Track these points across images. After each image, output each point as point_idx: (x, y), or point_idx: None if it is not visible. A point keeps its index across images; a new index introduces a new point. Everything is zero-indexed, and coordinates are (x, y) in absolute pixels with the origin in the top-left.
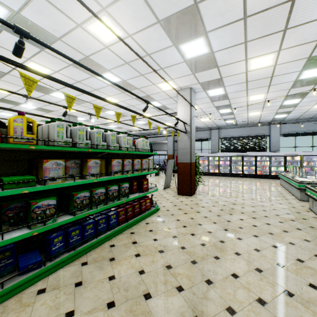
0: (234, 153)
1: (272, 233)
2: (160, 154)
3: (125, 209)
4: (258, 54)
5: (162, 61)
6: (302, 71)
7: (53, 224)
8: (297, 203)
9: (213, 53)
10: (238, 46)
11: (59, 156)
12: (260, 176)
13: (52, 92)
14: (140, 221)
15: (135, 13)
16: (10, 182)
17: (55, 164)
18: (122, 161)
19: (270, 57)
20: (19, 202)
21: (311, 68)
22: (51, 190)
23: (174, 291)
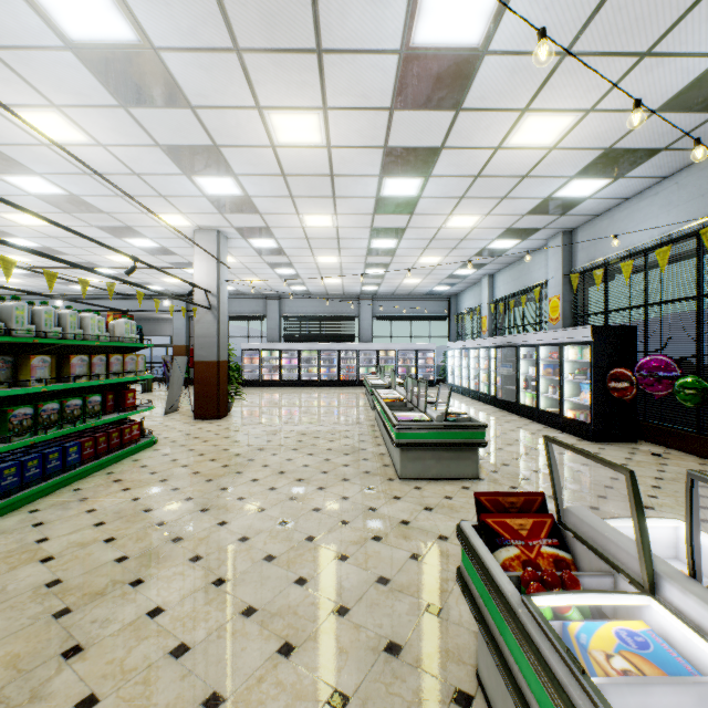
0: (305, 345)
1: (316, 444)
2: (155, 345)
3: (94, 439)
4: (312, 212)
5: (164, 187)
6: (371, 239)
7: None
8: (368, 413)
9: (249, 197)
10: (283, 198)
11: None
12: (345, 383)
13: None
14: (123, 460)
15: (117, 126)
16: None
17: None
18: (89, 359)
19: (328, 218)
20: None
21: (379, 239)
22: None
23: (182, 502)
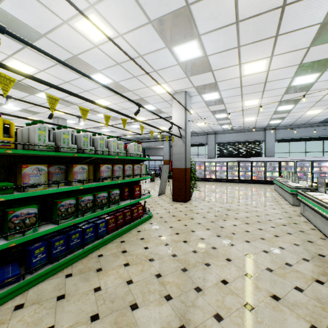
0: (230, 159)
1: (264, 238)
2: (156, 160)
3: (115, 217)
4: (252, 59)
5: (155, 63)
6: (294, 77)
7: (33, 234)
8: (290, 208)
9: (207, 56)
10: (231, 50)
11: (42, 161)
12: (255, 181)
13: (38, 92)
14: (132, 229)
15: (125, 11)
16: None
17: (36, 170)
18: (112, 167)
19: (263, 63)
20: None
21: (302, 75)
22: (33, 198)
23: (162, 301)
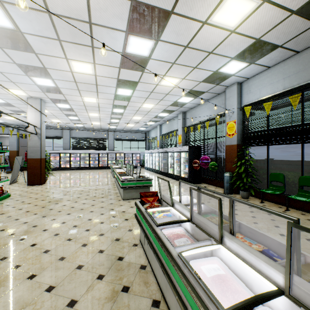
0: (83, 151)
1: (90, 191)
2: None
3: None
4: (88, 96)
5: (14, 78)
6: (113, 108)
7: None
8: (112, 179)
9: (58, 87)
10: (75, 90)
11: None
12: (101, 167)
13: None
14: None
15: None
16: None
17: None
18: None
19: (95, 99)
20: None
21: (116, 108)
22: None
23: (32, 215)
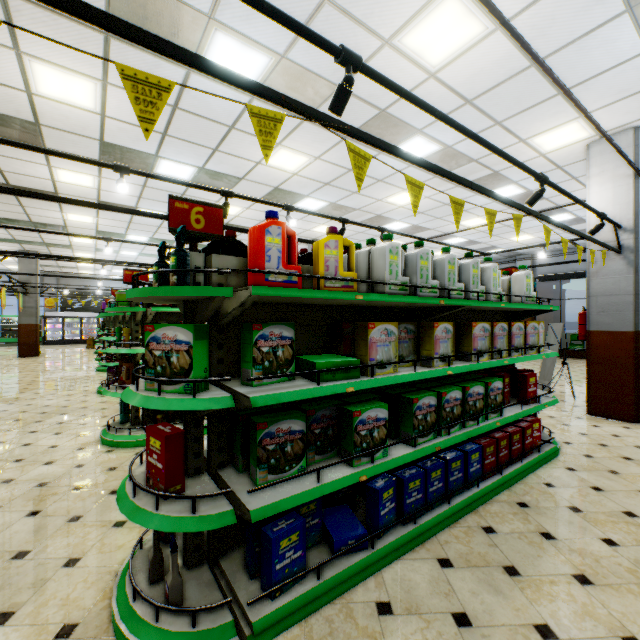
0: None
1: None
2: None
3: (494, 442)
4: None
5: (570, 69)
6: None
7: (385, 461)
8: None
9: None
10: None
11: (369, 315)
12: None
13: (299, 200)
14: (525, 475)
15: None
16: (323, 367)
17: (384, 333)
18: (489, 327)
19: None
20: (326, 407)
21: None
22: None
23: None
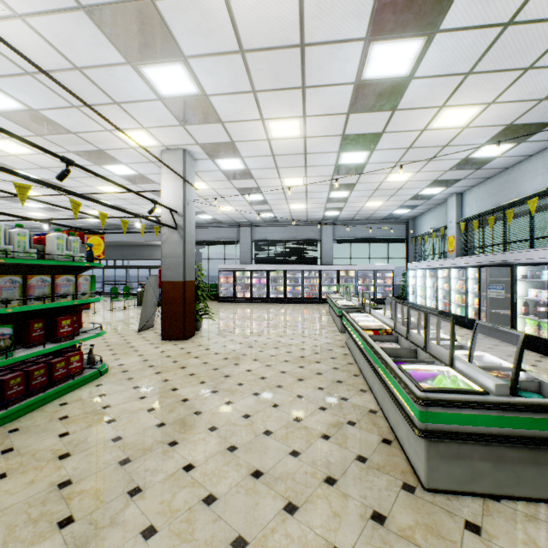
0: (273, 266)
1: (282, 385)
2: (152, 266)
3: None
4: (278, 115)
5: (113, 88)
6: (341, 152)
7: None
8: (336, 336)
9: (207, 96)
10: (245, 95)
11: None
12: (308, 300)
13: None
14: (49, 402)
15: None
16: None
17: None
18: None
19: (296, 124)
20: None
21: (349, 151)
22: None
23: (48, 532)
